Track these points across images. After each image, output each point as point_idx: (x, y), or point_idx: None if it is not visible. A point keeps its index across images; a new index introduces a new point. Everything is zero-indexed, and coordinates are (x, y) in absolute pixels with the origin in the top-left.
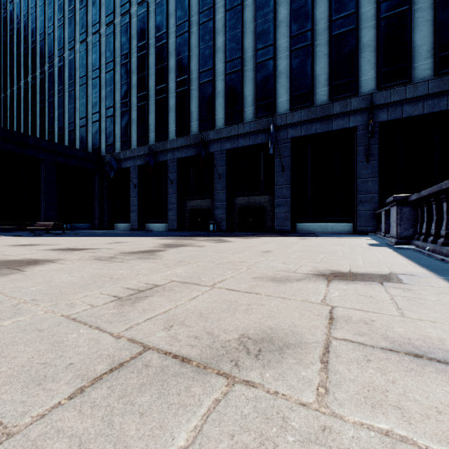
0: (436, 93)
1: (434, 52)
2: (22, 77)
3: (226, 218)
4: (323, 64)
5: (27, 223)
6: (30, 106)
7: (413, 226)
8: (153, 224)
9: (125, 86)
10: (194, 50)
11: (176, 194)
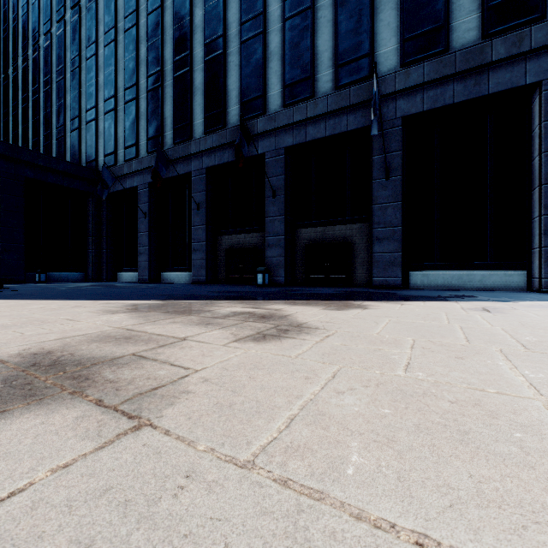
0: None
1: None
2: (1, 70)
3: (284, 263)
4: None
5: None
6: (11, 109)
7: None
8: (173, 274)
9: (130, 63)
10: None
11: (204, 225)
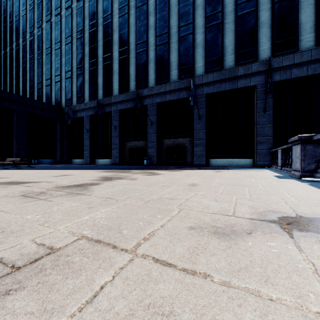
0: (317, 59)
1: (316, 28)
2: (2, 48)
3: (156, 155)
4: (230, 38)
5: (1, 159)
6: (8, 70)
7: (315, 161)
8: (102, 160)
9: (80, 55)
10: (132, 28)
11: (118, 137)
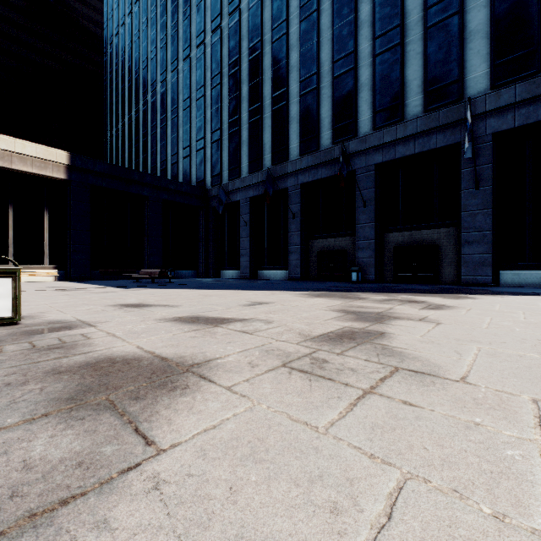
0: None
1: None
2: (126, 113)
3: (374, 263)
4: None
5: (131, 270)
6: (134, 142)
7: None
8: (268, 272)
9: (233, 101)
10: (326, 34)
11: (299, 232)
